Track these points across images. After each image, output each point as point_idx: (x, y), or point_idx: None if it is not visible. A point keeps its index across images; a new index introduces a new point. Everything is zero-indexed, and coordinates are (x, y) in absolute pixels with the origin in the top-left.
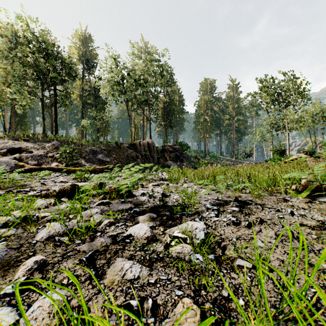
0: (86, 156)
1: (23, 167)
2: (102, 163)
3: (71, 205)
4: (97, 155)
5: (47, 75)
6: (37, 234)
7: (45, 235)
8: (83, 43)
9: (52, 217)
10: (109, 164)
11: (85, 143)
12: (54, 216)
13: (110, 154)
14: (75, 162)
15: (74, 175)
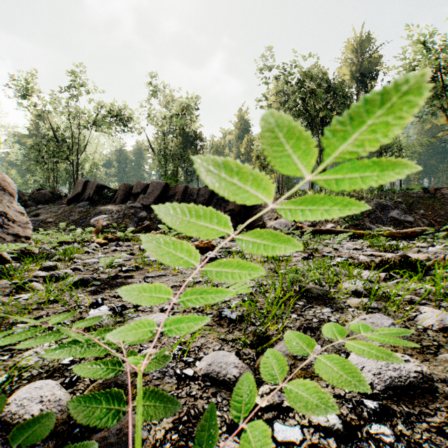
0: (371, 213)
1: (298, 228)
2: (398, 225)
3: (424, 285)
4: (388, 212)
5: (315, 117)
6: (418, 318)
7: (435, 322)
8: (357, 52)
9: (410, 298)
10: (411, 226)
11: (367, 195)
12: (413, 297)
13: (412, 208)
14: (354, 223)
15: (367, 242)
